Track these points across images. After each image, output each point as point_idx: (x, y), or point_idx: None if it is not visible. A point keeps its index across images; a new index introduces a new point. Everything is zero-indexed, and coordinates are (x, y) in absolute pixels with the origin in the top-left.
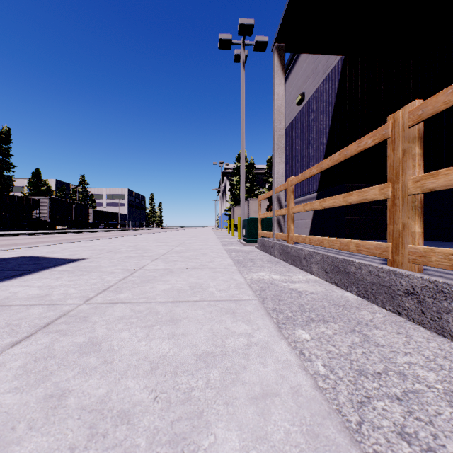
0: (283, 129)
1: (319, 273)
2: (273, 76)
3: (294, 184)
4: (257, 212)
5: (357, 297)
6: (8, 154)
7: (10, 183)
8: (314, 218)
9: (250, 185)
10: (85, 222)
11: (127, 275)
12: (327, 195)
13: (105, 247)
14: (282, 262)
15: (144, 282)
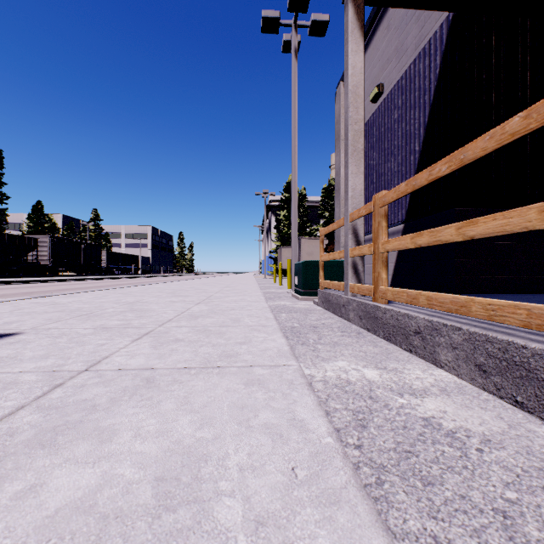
0: (362, 121)
1: (460, 369)
2: (346, 39)
3: (388, 202)
4: (311, 254)
5: None
6: None
7: (3, 218)
8: (399, 261)
9: (301, 220)
10: (97, 267)
11: (28, 400)
12: (421, 227)
13: (86, 305)
14: (365, 332)
15: (32, 447)
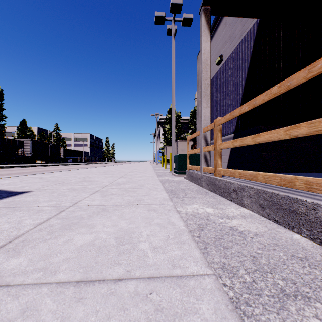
0: (209, 78)
1: (252, 207)
2: (200, 34)
3: (221, 123)
4: (184, 150)
5: (311, 242)
6: (1, 108)
7: (3, 129)
8: (231, 154)
9: (178, 130)
10: (58, 158)
11: (52, 216)
12: (243, 136)
13: (59, 178)
14: (210, 192)
15: (62, 229)
